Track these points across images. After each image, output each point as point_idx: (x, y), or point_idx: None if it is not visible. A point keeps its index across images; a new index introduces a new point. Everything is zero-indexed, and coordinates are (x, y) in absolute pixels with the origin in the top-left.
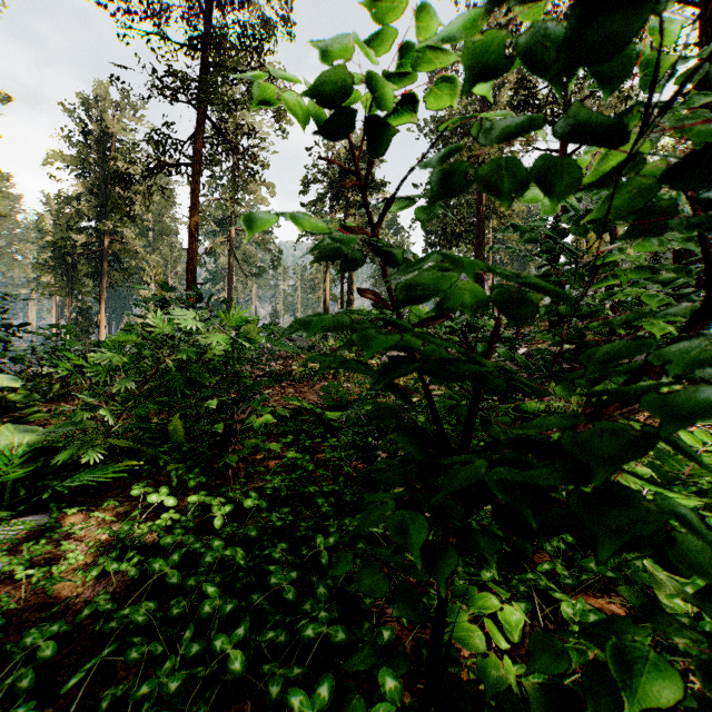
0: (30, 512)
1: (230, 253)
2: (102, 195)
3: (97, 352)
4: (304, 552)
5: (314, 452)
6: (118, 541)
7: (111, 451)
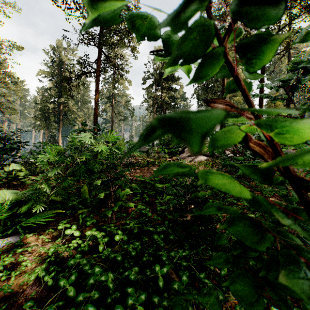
0: (12, 233)
1: (112, 110)
2: (60, 87)
3: (42, 154)
4: (148, 273)
5: (150, 203)
6: (48, 256)
7: (54, 201)
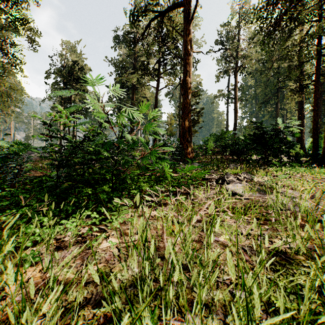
0: None
1: None
2: None
3: None
4: None
5: None
6: None
7: None
